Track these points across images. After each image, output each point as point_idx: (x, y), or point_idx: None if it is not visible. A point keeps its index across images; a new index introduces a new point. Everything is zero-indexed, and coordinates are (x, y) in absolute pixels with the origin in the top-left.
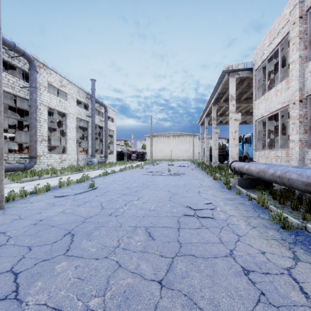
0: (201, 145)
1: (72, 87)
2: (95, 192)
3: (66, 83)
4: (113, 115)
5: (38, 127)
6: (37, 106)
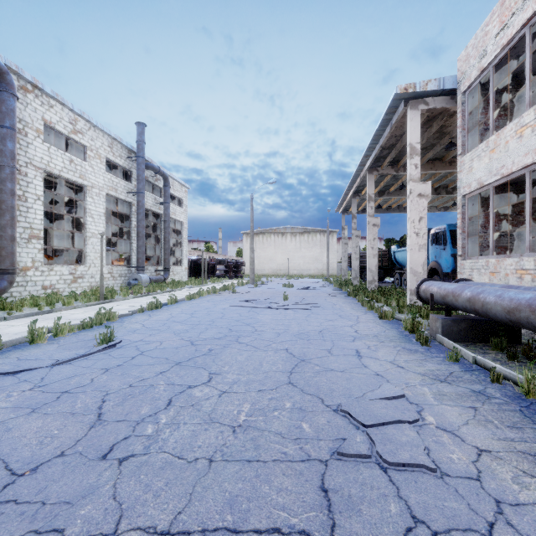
0: (344, 249)
1: (97, 136)
2: (108, 355)
3: (85, 127)
4: (182, 194)
5: (21, 210)
6: (15, 167)
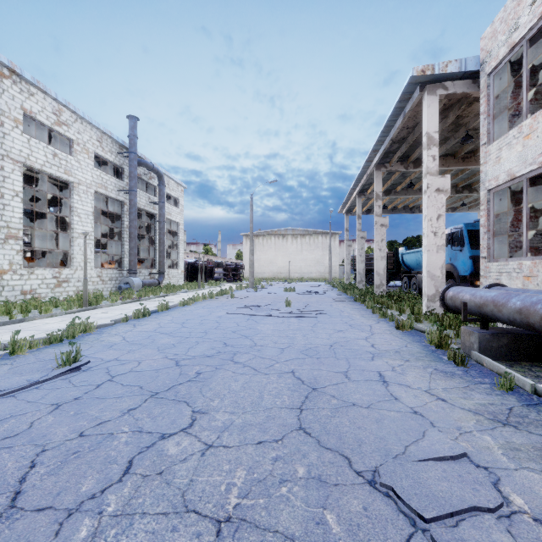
0: (347, 252)
1: (84, 129)
2: (67, 383)
3: (71, 119)
4: (179, 194)
5: None
6: None
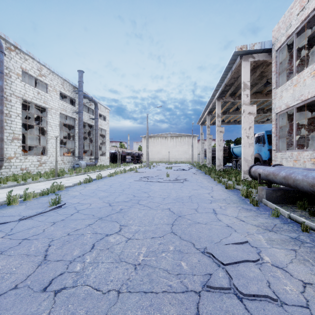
0: (202, 146)
1: (54, 78)
2: (56, 213)
3: (47, 73)
4: (106, 113)
5: (7, 122)
6: (3, 96)
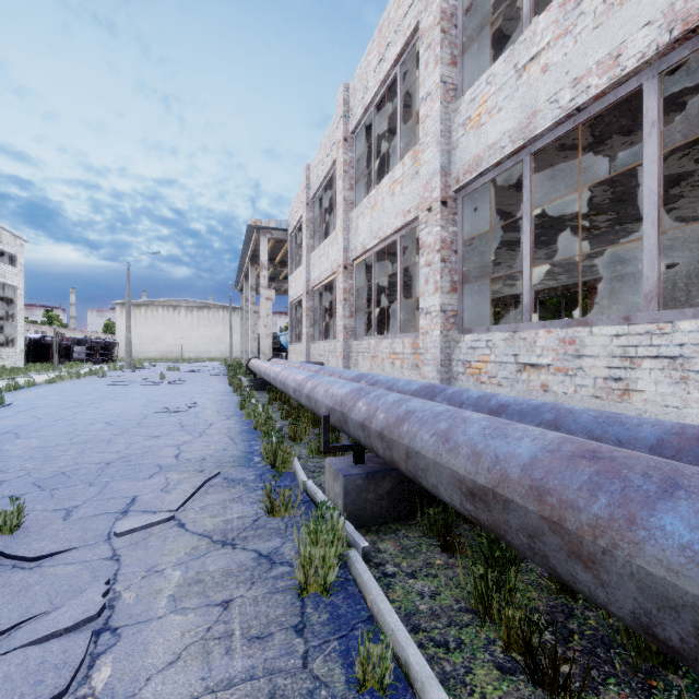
0: (243, 330)
1: None
2: (10, 409)
3: None
4: (17, 249)
5: None
6: None
